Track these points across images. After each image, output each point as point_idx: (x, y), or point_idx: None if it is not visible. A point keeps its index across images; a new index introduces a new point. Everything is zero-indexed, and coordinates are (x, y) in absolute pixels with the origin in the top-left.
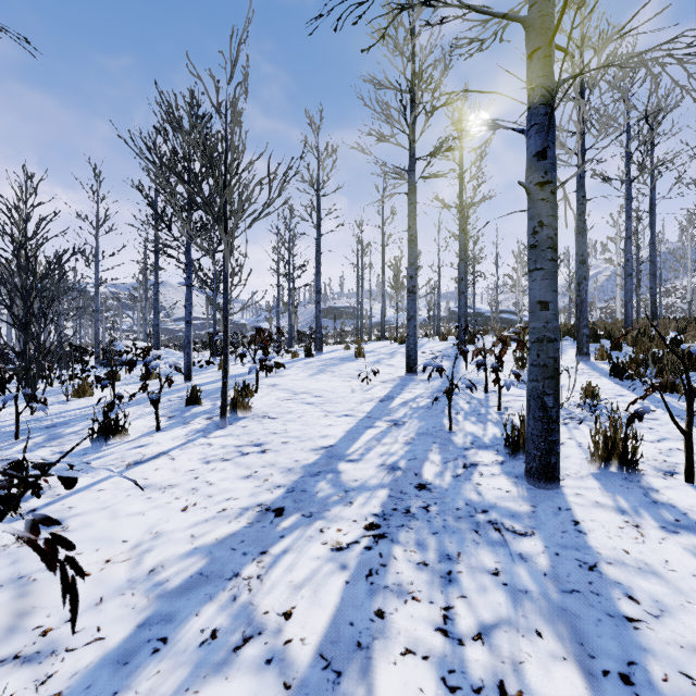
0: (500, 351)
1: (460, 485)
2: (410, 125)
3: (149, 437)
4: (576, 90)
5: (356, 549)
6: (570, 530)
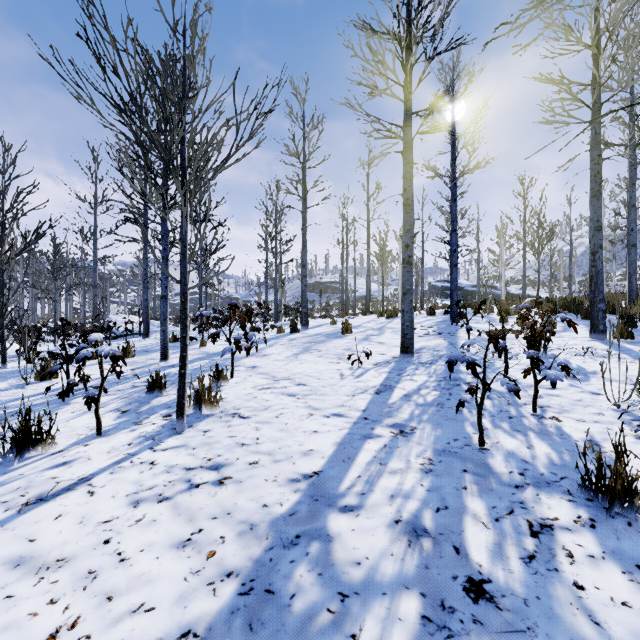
0: (538, 335)
1: (546, 588)
2: (407, 70)
3: (82, 447)
4: (594, 34)
5: None
6: None
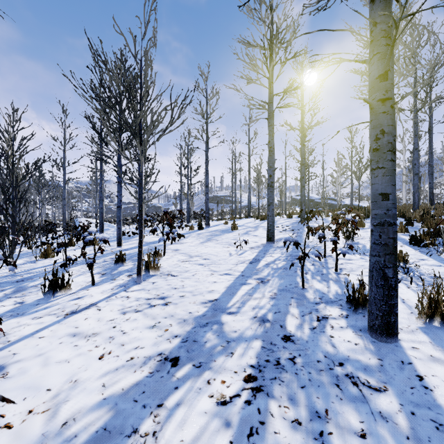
0: (337, 229)
1: (317, 337)
2: (270, 71)
3: (85, 291)
4: None
5: (237, 404)
6: (417, 385)
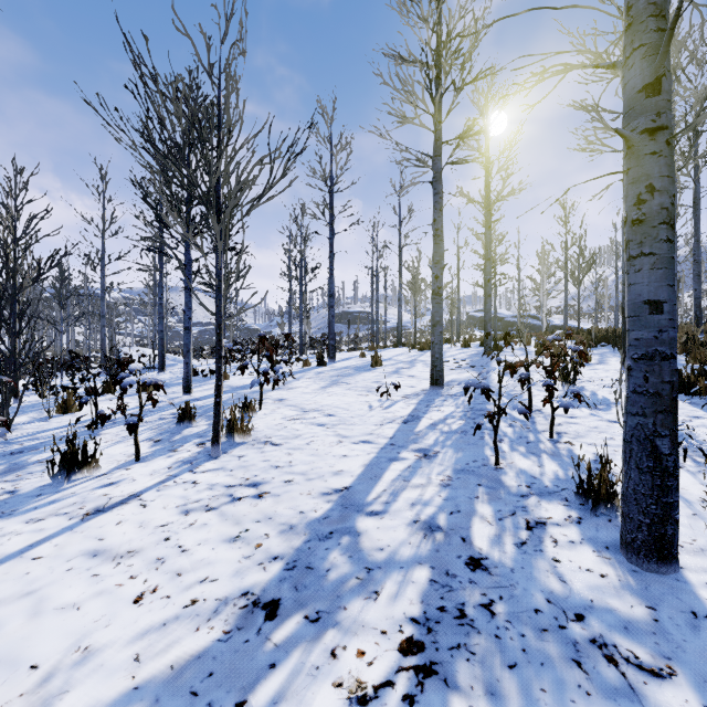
0: (554, 365)
1: (530, 562)
2: (436, 102)
3: (124, 470)
4: None
5: (389, 702)
6: None
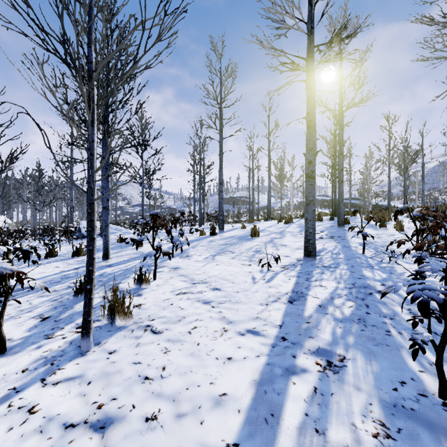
0: None
1: None
2: (313, 2)
3: None
4: None
5: None
6: None
